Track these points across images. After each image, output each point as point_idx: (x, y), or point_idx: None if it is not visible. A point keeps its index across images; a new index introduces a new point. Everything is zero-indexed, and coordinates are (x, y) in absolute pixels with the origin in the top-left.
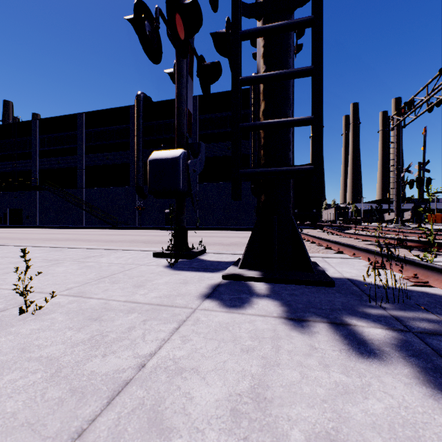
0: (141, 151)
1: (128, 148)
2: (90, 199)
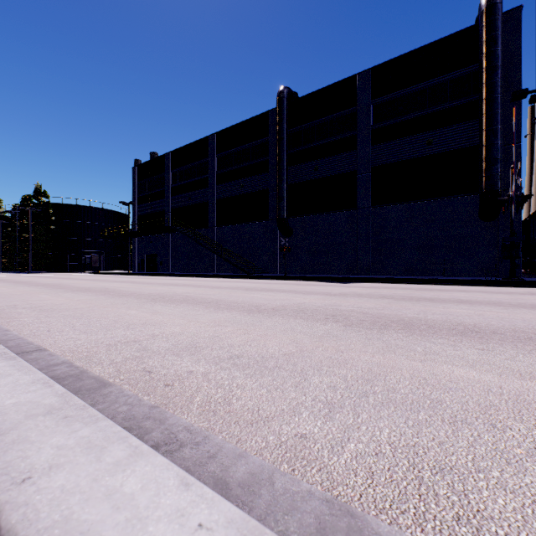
0: (284, 169)
1: (266, 169)
2: (222, 241)
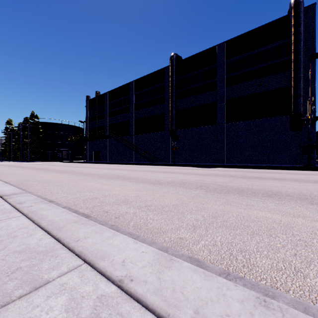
0: (174, 101)
1: (163, 101)
2: (137, 143)
